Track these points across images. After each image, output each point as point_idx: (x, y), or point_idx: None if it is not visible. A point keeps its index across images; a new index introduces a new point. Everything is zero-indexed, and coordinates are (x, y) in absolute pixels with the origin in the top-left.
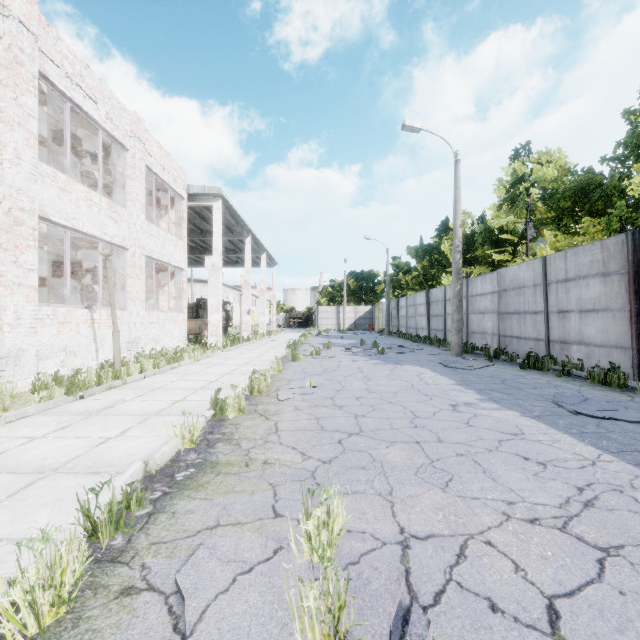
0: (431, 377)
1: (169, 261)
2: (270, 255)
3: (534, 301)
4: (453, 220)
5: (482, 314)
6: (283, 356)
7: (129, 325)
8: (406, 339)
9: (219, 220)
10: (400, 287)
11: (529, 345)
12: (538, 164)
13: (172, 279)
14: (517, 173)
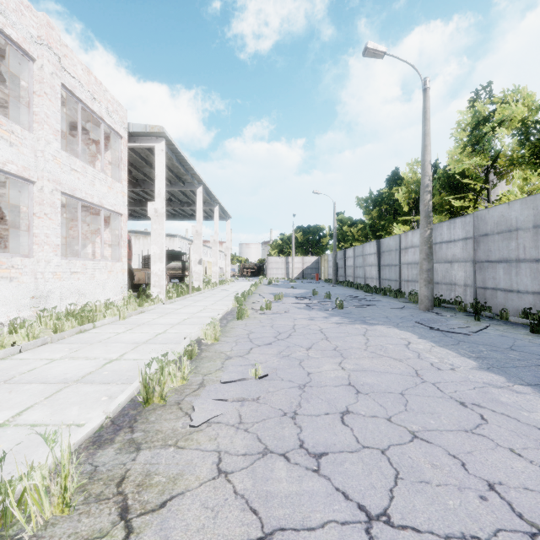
0: (429, 350)
1: (101, 203)
2: (223, 208)
3: (535, 246)
4: (421, 156)
5: (450, 263)
6: (229, 310)
7: (36, 276)
8: (355, 288)
9: (162, 162)
10: (344, 240)
11: (525, 300)
12: (502, 104)
13: (110, 225)
14: (477, 115)
